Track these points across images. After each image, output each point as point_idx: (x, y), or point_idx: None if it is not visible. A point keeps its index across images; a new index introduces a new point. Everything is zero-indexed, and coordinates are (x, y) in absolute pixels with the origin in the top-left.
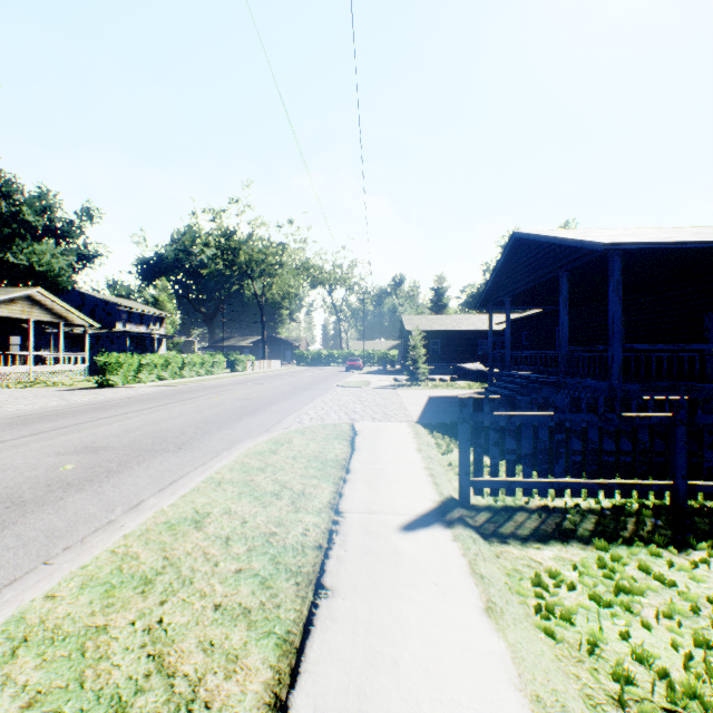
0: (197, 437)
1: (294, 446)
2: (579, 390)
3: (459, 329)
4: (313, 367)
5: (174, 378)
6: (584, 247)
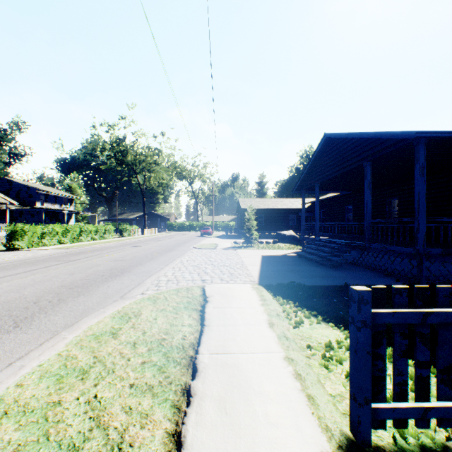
0: (47, 307)
1: (141, 321)
2: (383, 253)
3: (277, 207)
4: (179, 233)
5: (73, 242)
6: (394, 138)
